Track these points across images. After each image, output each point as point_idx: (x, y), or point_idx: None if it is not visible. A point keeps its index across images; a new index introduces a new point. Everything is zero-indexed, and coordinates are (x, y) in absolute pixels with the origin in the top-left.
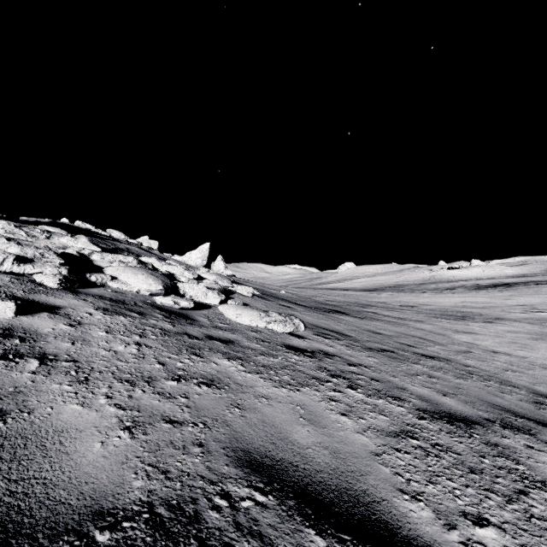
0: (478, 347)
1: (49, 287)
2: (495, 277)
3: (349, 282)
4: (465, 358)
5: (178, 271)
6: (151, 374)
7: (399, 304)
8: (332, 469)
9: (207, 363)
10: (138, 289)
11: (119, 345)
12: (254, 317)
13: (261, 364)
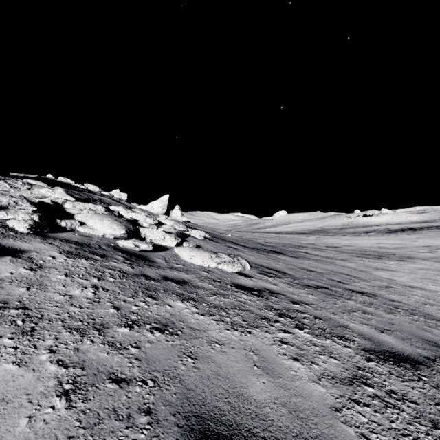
0: (396, 282)
1: (19, 232)
2: (402, 223)
3: (283, 227)
4: (388, 293)
5: (141, 218)
6: (104, 321)
7: (325, 245)
8: (295, 436)
9: (161, 306)
10: (103, 233)
11: (75, 289)
12: (206, 258)
13: (213, 305)
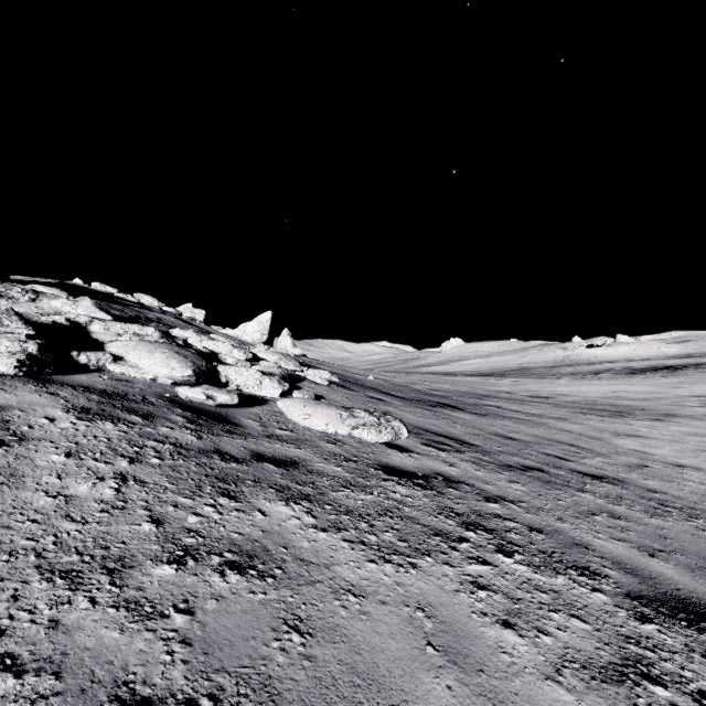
0: (653, 458)
1: None
2: (651, 357)
3: (457, 364)
4: (643, 477)
5: (223, 349)
6: (126, 550)
7: (528, 394)
8: None
9: (246, 513)
10: (153, 375)
11: (81, 483)
12: (331, 419)
13: (345, 508)
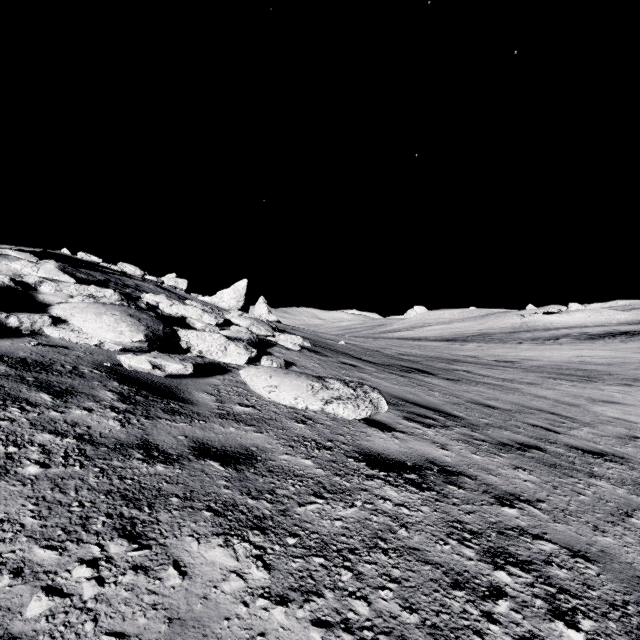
0: (639, 427)
1: None
2: (604, 324)
3: (421, 330)
4: (639, 451)
5: (194, 313)
6: None
7: (494, 359)
8: None
9: (149, 575)
10: (98, 340)
11: None
12: (301, 391)
13: (316, 540)
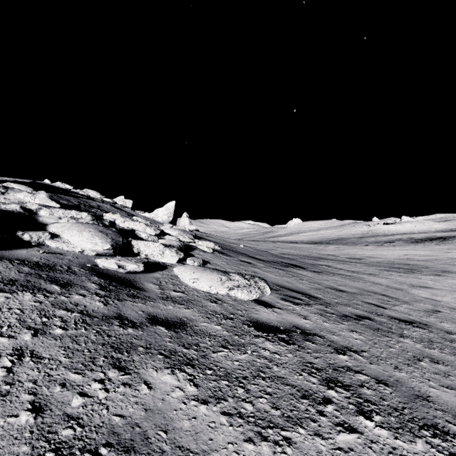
0: (441, 304)
1: None
2: (426, 231)
3: (297, 235)
4: (439, 320)
5: (140, 227)
6: None
7: (347, 257)
8: None
9: (132, 388)
10: (81, 249)
11: None
12: (214, 282)
13: (224, 371)
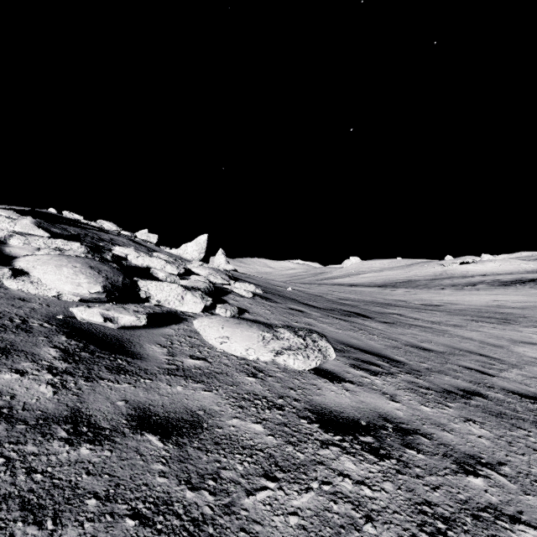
0: None
1: None
2: (513, 272)
3: (356, 277)
4: None
5: (157, 264)
6: None
7: (421, 303)
8: None
9: None
10: (56, 292)
11: None
12: (252, 342)
13: None
